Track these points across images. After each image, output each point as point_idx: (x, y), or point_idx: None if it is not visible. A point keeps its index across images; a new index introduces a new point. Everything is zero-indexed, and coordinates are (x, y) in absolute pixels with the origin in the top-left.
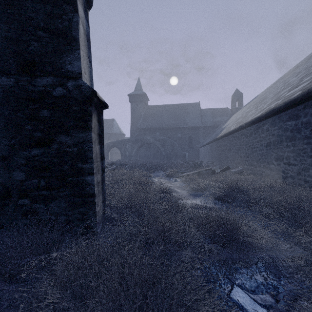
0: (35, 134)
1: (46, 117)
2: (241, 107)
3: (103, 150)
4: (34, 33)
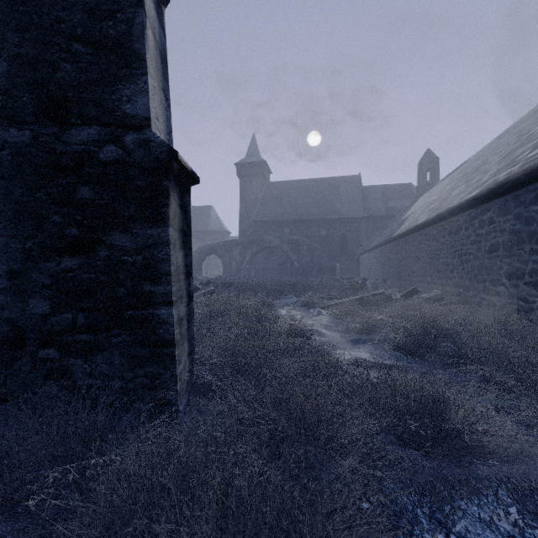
0: (67, 231)
1: (86, 200)
2: (435, 181)
3: (189, 260)
4: (66, 47)
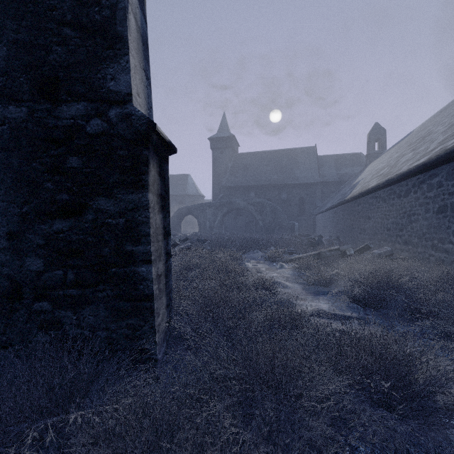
0: (59, 196)
1: (75, 169)
2: (383, 150)
3: (167, 222)
4: (58, 32)
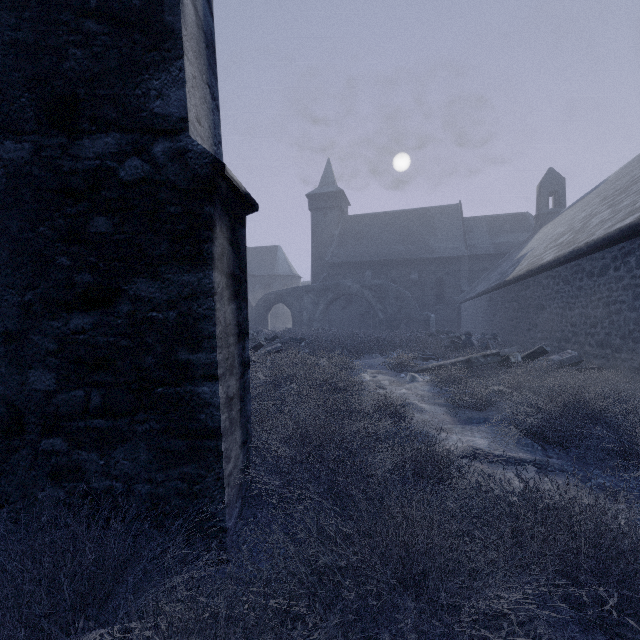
0: (78, 277)
1: (102, 235)
2: (560, 208)
3: (244, 316)
4: (76, 26)
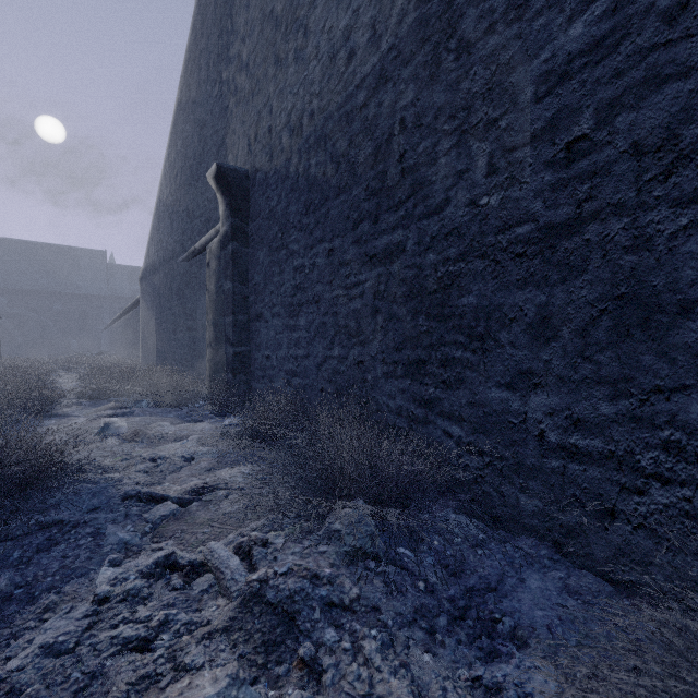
0: None
1: None
2: None
3: None
4: None
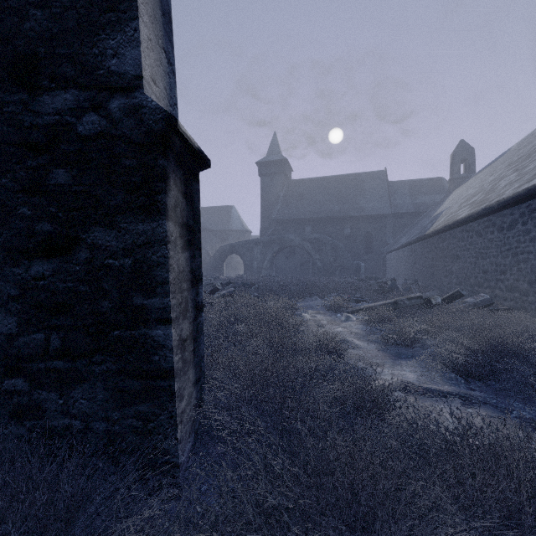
0: (38, 226)
1: (62, 187)
2: (470, 174)
3: (197, 263)
4: None
